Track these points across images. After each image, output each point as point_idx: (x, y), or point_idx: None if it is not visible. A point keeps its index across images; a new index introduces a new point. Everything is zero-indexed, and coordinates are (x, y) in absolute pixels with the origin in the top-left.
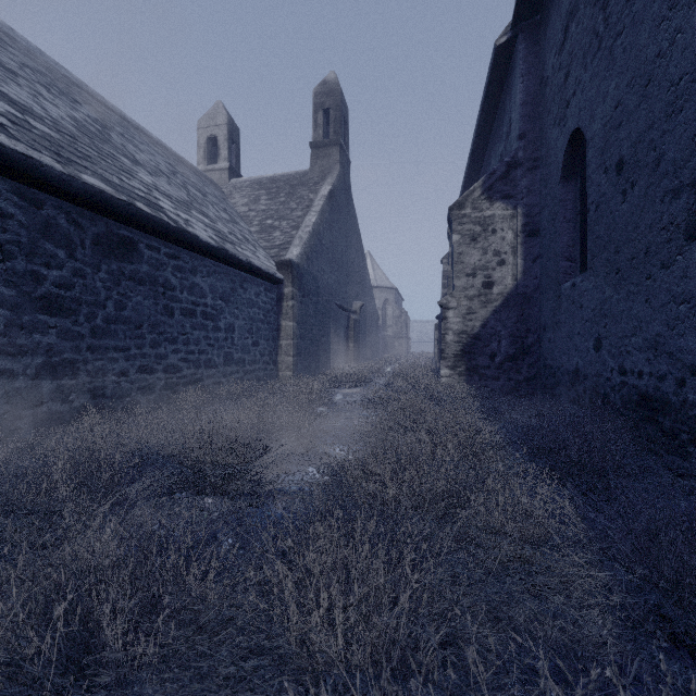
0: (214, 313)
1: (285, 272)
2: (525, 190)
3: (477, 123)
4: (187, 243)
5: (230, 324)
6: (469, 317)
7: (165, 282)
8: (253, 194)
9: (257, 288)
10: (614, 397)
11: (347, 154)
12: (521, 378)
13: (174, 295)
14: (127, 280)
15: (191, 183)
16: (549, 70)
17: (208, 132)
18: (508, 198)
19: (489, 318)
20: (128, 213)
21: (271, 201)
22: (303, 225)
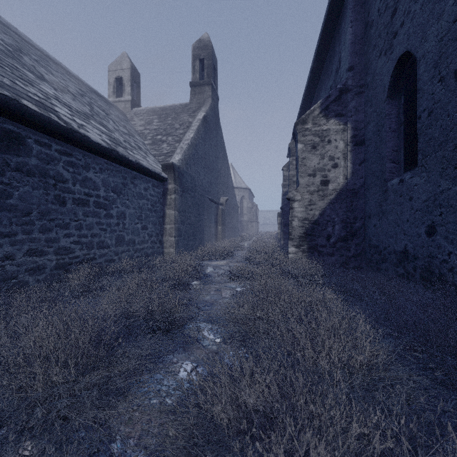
0: (107, 203)
1: (169, 172)
2: (354, 110)
3: (312, 65)
4: (78, 142)
5: (121, 212)
6: (310, 207)
7: (57, 175)
8: (148, 118)
9: (145, 184)
10: (453, 278)
11: (216, 92)
12: (350, 255)
13: (66, 186)
14: (13, 170)
15: (98, 105)
16: (375, 14)
17: (116, 74)
18: (340, 116)
19: (326, 208)
20: (11, 108)
21: (161, 123)
22: (184, 139)
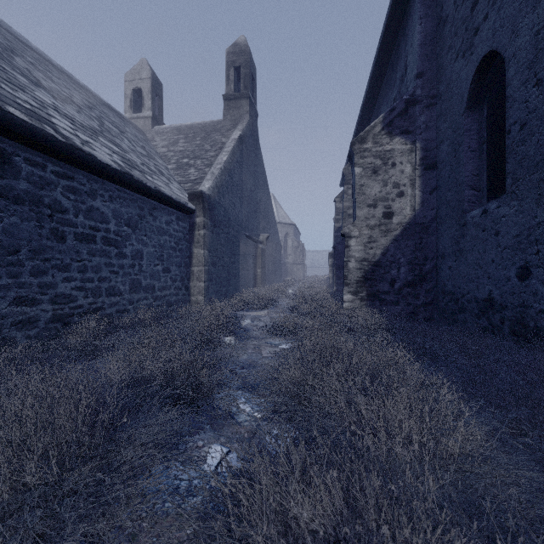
0: (118, 239)
1: (197, 203)
2: (423, 126)
3: (371, 73)
4: (81, 162)
5: (137, 251)
6: (370, 245)
7: (53, 203)
8: (173, 138)
9: (168, 217)
10: None
11: (255, 107)
12: (419, 303)
13: (66, 218)
14: None
15: (110, 120)
16: (450, 7)
17: (133, 84)
18: (407, 133)
19: (389, 246)
20: None
21: (188, 144)
22: (216, 163)
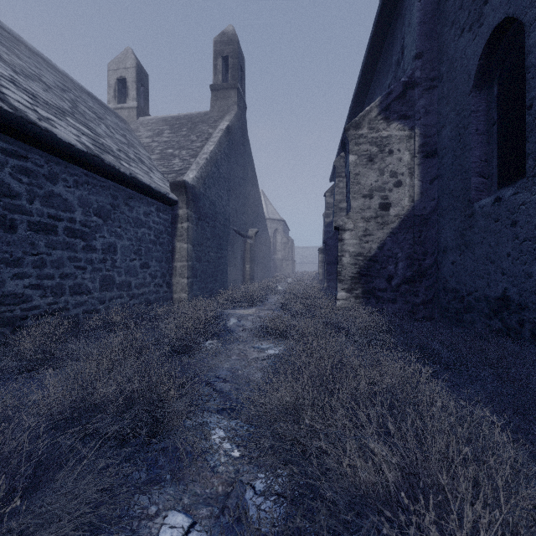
0: (86, 231)
1: (179, 193)
2: (423, 110)
3: (364, 60)
4: (36, 138)
5: (109, 244)
6: (365, 238)
7: None
8: (158, 128)
9: (146, 207)
10: None
11: (244, 99)
12: (418, 301)
13: (16, 204)
14: None
15: (87, 105)
16: None
17: (117, 73)
18: (405, 118)
19: (386, 239)
20: None
21: (173, 134)
22: (201, 152)
